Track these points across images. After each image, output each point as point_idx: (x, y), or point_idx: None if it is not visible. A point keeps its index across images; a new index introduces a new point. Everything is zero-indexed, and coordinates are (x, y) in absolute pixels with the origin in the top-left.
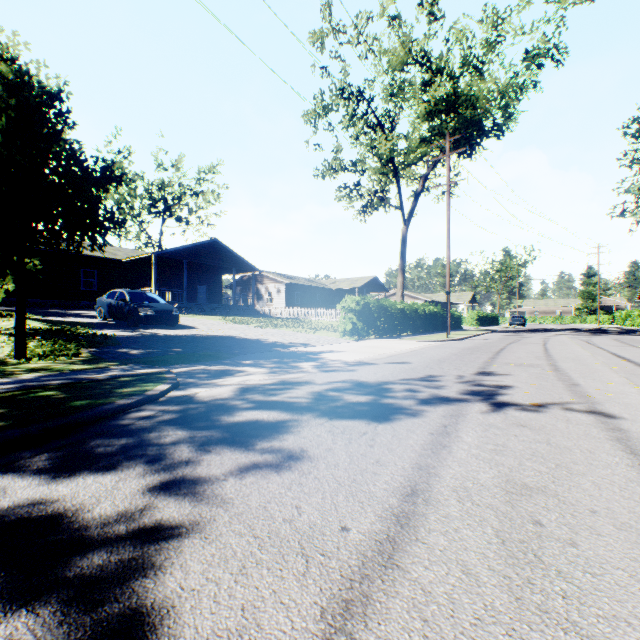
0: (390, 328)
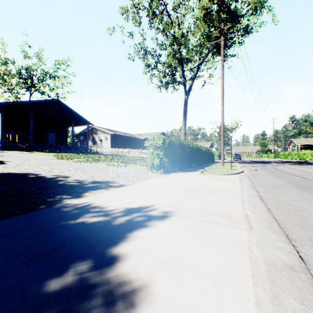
0: (186, 162)
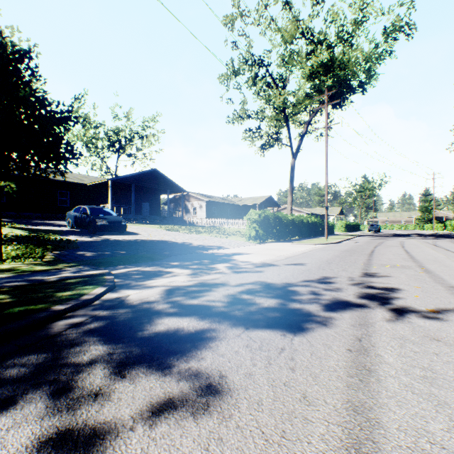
0: (283, 234)
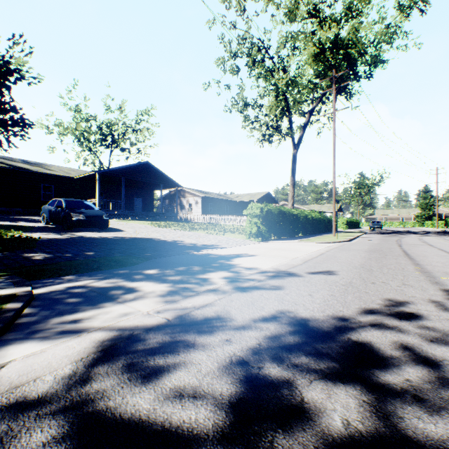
0: (287, 231)
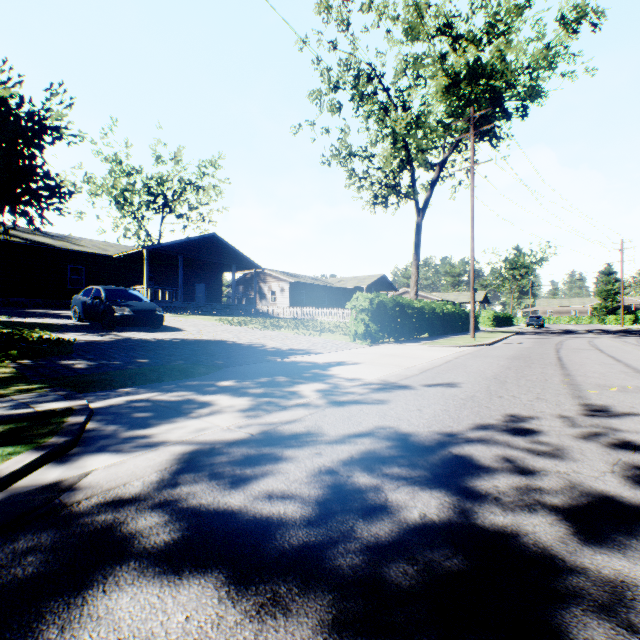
0: (407, 330)
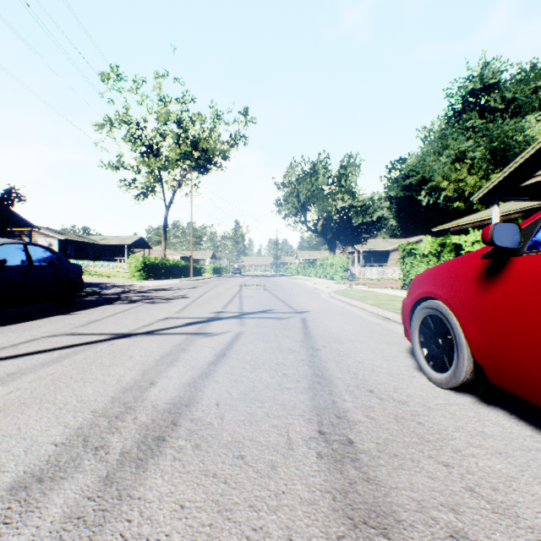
0: (160, 275)
